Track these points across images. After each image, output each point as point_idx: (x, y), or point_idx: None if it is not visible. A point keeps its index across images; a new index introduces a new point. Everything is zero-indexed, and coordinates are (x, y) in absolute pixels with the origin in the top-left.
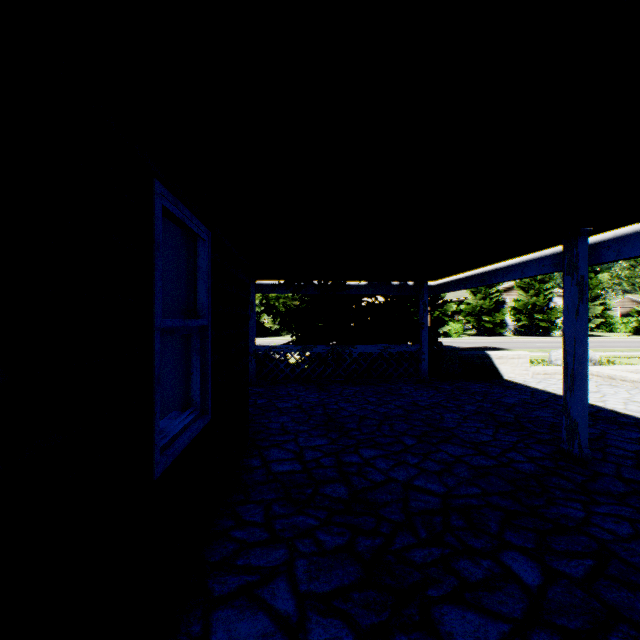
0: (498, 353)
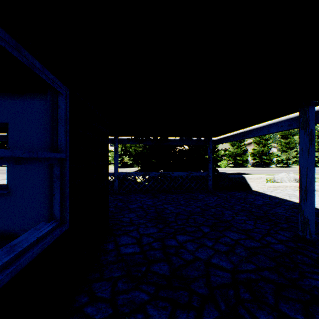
0: (249, 176)
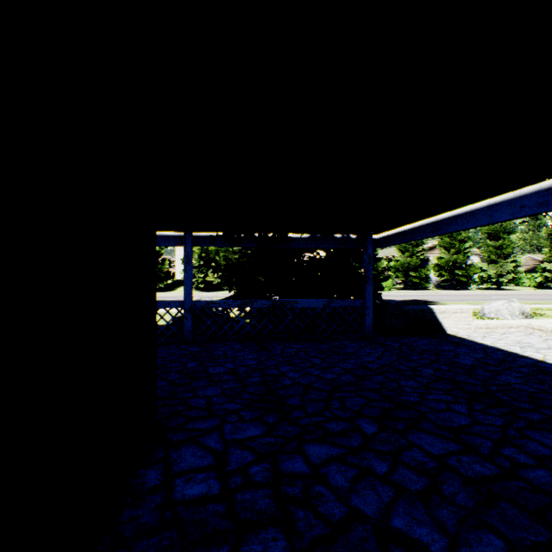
0: (441, 307)
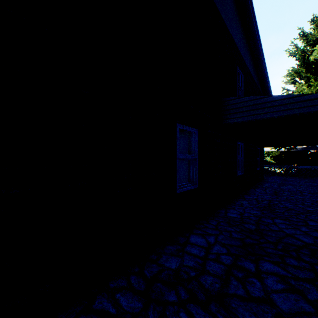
0: None
